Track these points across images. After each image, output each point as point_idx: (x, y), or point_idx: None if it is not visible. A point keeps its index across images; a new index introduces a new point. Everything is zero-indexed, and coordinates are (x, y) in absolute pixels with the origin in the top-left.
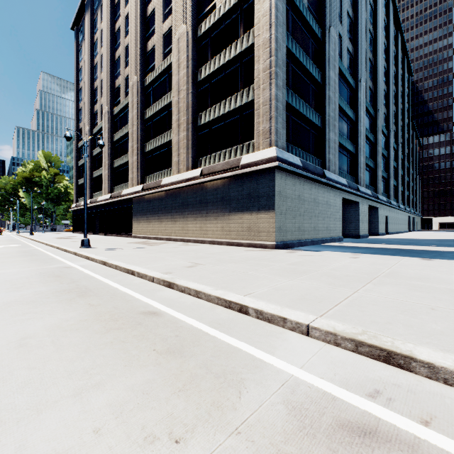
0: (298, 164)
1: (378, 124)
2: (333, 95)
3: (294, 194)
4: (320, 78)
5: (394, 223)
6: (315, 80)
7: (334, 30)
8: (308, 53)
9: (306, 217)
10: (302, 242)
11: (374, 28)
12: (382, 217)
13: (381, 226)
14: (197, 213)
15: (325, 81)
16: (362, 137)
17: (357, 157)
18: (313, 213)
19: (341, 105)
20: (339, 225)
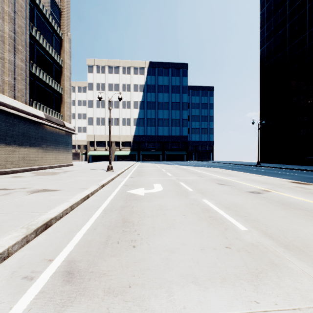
0: None
1: None
2: None
3: None
4: None
5: None
6: None
7: None
8: None
9: None
10: None
11: None
12: None
13: None
14: (40, 146)
15: None
16: None
17: None
18: None
19: None
20: None
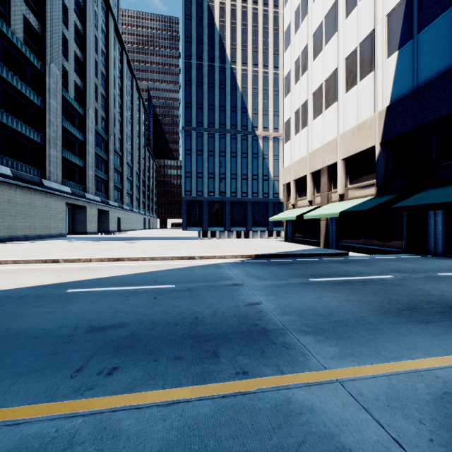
0: (7, 174)
1: (110, 146)
2: (55, 119)
3: (3, 198)
4: (41, 102)
5: (128, 223)
6: (34, 103)
7: (56, 68)
8: (26, 79)
9: (19, 217)
10: (13, 238)
11: (107, 70)
12: (114, 218)
13: (113, 225)
14: None
15: (46, 107)
16: (91, 155)
17: (86, 171)
18: (28, 214)
19: (67, 127)
20: (62, 224)
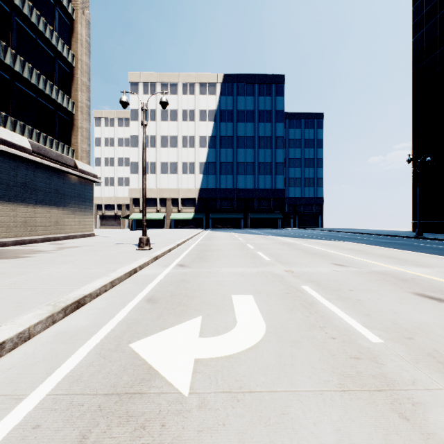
0: None
1: None
2: None
3: None
4: None
5: None
6: None
7: None
8: None
9: None
10: None
11: None
12: None
13: None
14: (19, 201)
15: None
16: None
17: None
18: None
19: None
20: None
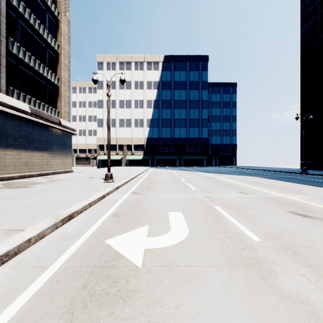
0: None
1: None
2: None
3: None
4: None
5: None
6: None
7: None
8: None
9: None
10: None
11: None
12: None
13: None
14: (22, 148)
15: None
16: None
17: None
18: None
19: None
20: None
